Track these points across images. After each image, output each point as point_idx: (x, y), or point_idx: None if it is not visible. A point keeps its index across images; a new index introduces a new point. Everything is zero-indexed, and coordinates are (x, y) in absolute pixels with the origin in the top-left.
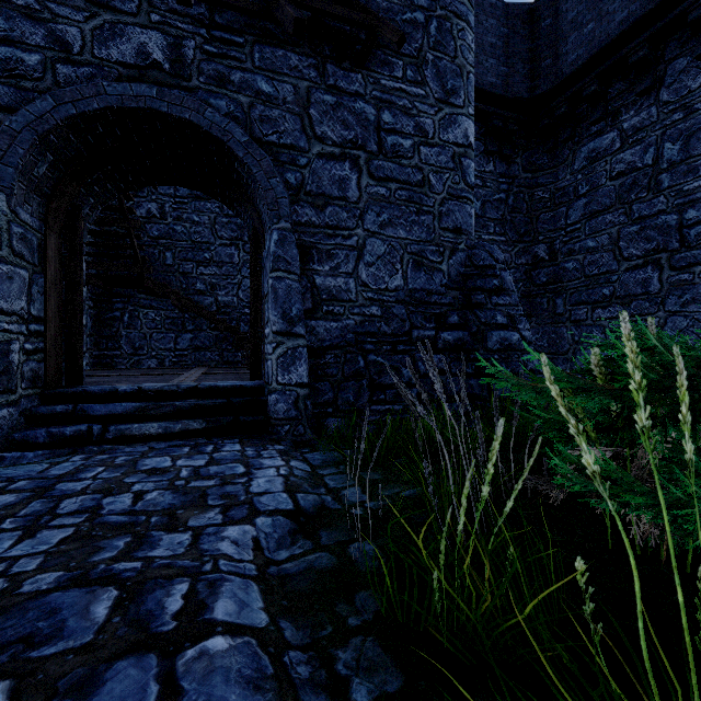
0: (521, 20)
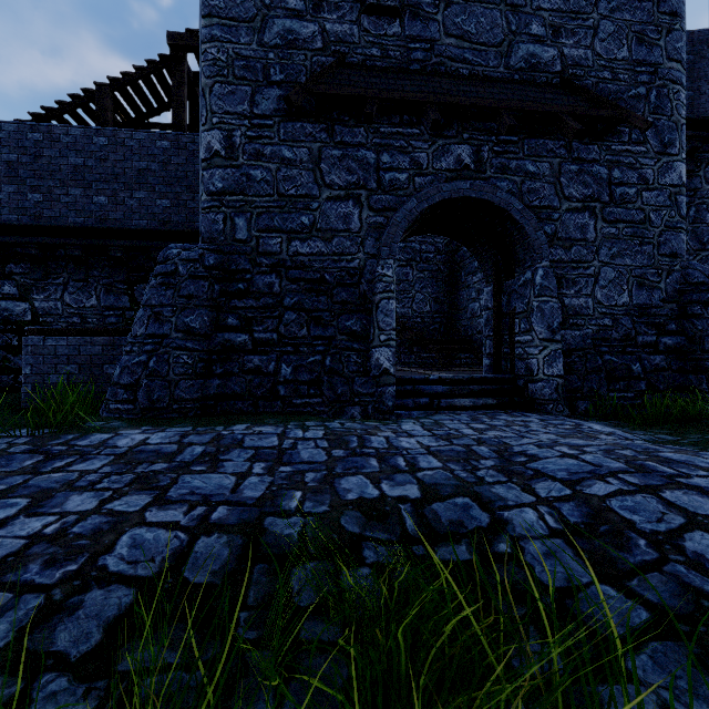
0: (708, 44)
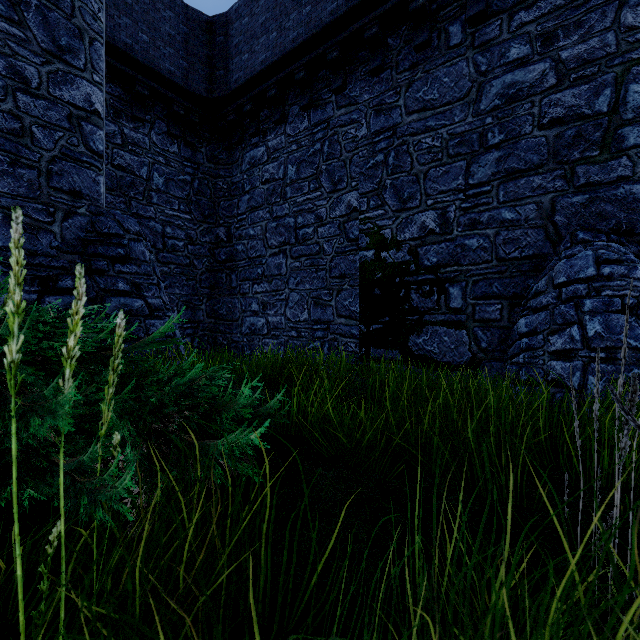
0: (201, 26)
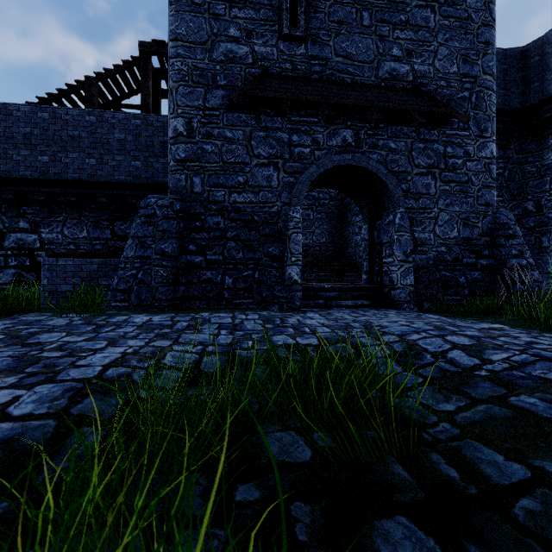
0: (516, 58)
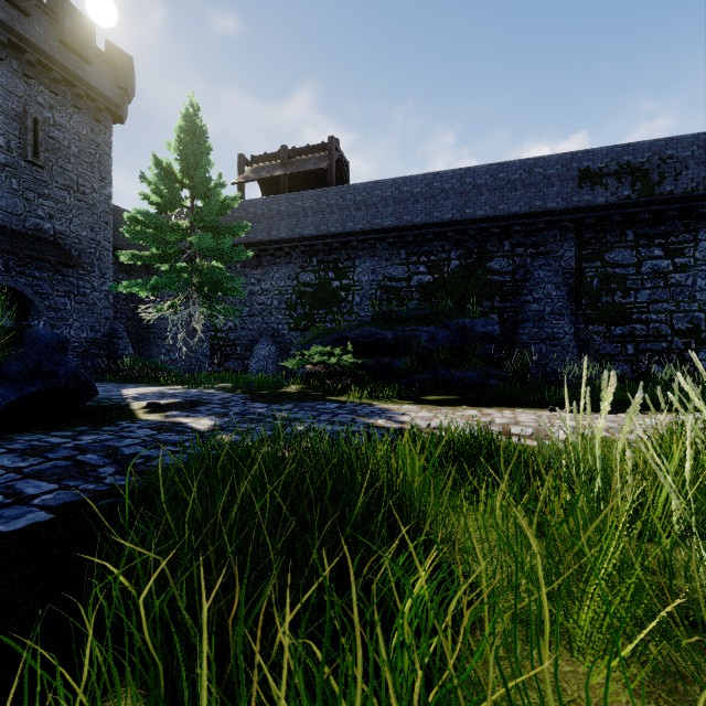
0: None
